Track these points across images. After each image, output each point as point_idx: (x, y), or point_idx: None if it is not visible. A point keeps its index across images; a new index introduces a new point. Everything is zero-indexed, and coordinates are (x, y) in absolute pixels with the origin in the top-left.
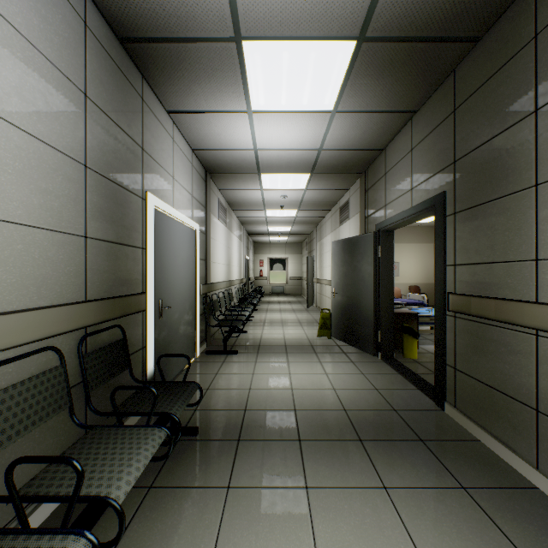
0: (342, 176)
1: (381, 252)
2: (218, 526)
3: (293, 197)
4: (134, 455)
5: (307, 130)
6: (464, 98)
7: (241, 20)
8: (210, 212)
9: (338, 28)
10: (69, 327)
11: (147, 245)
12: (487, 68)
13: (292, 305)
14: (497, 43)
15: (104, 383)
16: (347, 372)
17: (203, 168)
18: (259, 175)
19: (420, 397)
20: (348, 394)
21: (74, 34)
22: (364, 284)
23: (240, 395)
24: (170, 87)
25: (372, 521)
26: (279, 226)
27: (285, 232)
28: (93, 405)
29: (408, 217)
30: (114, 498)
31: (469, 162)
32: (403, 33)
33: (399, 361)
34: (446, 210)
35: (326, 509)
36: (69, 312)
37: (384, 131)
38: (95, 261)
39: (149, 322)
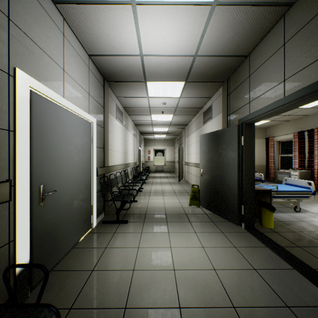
0: (208, 85)
1: (244, 141)
2: None
3: (170, 104)
4: None
5: (187, 30)
6: None
7: None
8: (107, 112)
9: None
10: None
11: (16, 127)
12: None
13: (169, 179)
14: None
15: None
16: (221, 245)
17: (101, 75)
18: (145, 83)
19: (303, 283)
20: (229, 277)
21: None
22: (228, 167)
23: (122, 280)
24: None
25: None
26: (160, 127)
27: (164, 132)
28: None
29: (278, 107)
30: None
31: None
32: None
33: (261, 232)
34: None
35: None
36: None
37: (254, 32)
38: None
39: (20, 212)
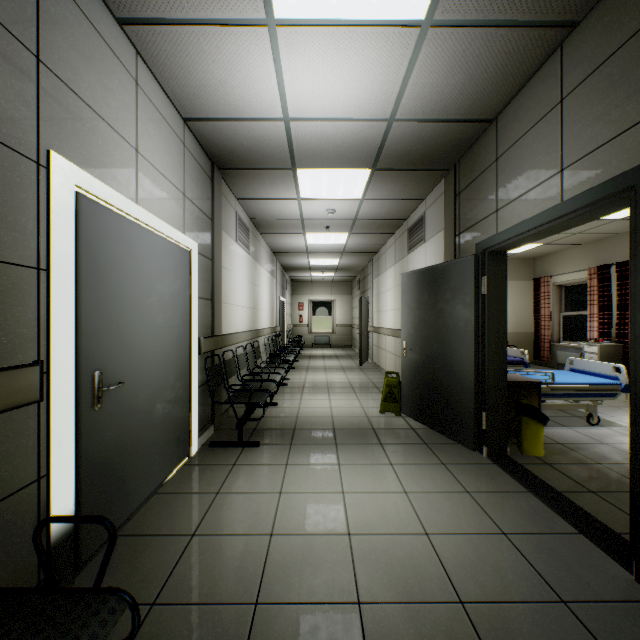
0: (418, 175)
1: (487, 286)
2: None
3: (343, 212)
4: None
5: (374, 73)
6: None
7: None
8: (220, 228)
9: None
10: None
11: (51, 262)
12: None
13: (340, 360)
14: None
15: None
16: (440, 489)
17: (207, 157)
18: (293, 172)
19: (596, 558)
20: (455, 549)
21: None
22: (457, 337)
23: (251, 553)
24: None
25: None
26: (324, 258)
27: (331, 266)
28: None
29: (551, 221)
30: None
31: None
32: None
33: (520, 463)
34: None
35: None
36: None
37: (504, 76)
38: None
39: (58, 422)
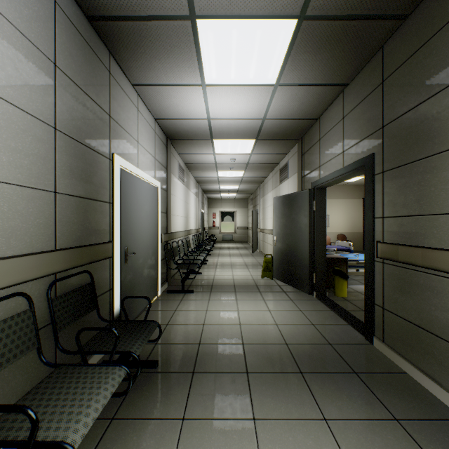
0: (282, 142)
1: (316, 206)
2: None
3: (240, 160)
4: (94, 396)
5: (253, 101)
6: (392, 71)
7: None
8: (170, 173)
9: (282, 7)
10: (38, 274)
11: (114, 200)
12: (414, 42)
13: (239, 250)
14: (424, 19)
15: (72, 323)
16: (287, 309)
17: (164, 135)
18: (211, 141)
19: (352, 332)
20: (288, 329)
21: (43, 9)
22: (301, 234)
23: (195, 330)
24: (134, 63)
25: None
26: (229, 185)
27: (234, 190)
28: (63, 343)
29: (339, 176)
30: (70, 443)
31: (397, 126)
32: (339, 12)
33: (331, 299)
34: (375, 169)
35: (272, 441)
36: (38, 261)
37: (319, 102)
38: (64, 214)
39: (115, 267)
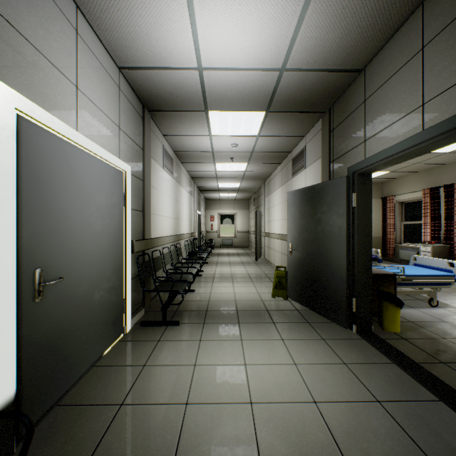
0: (301, 117)
1: (357, 200)
2: None
3: (244, 146)
4: None
5: (270, 28)
6: None
7: None
8: (149, 156)
9: None
10: None
11: None
12: None
13: (241, 257)
14: None
15: None
16: (322, 361)
17: (139, 101)
18: (206, 113)
19: None
20: (339, 416)
21: None
22: (332, 240)
23: (169, 421)
24: None
25: None
26: (229, 182)
27: (234, 188)
28: None
29: (413, 146)
30: None
31: None
32: None
33: (383, 339)
34: None
35: None
36: None
37: (374, 31)
38: None
39: None
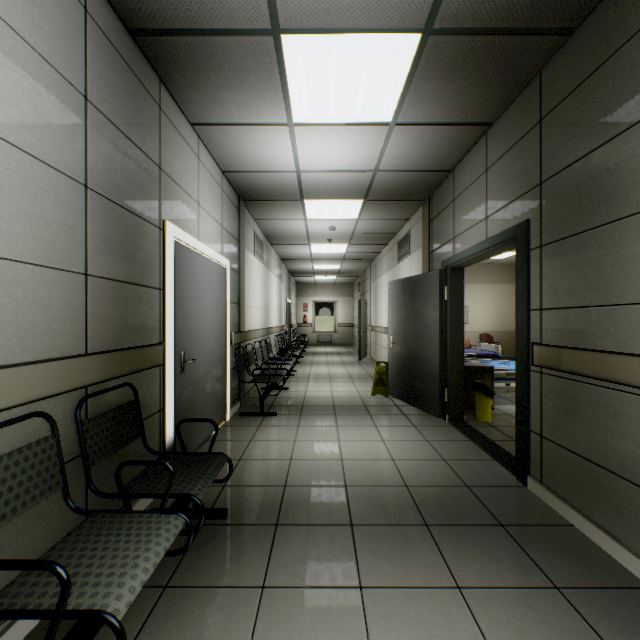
0: (401, 204)
1: (448, 294)
2: (250, 639)
3: (342, 229)
4: (142, 552)
5: (360, 147)
6: (553, 105)
7: (279, 7)
8: (243, 247)
9: (399, 17)
10: (64, 387)
11: (166, 285)
12: (583, 66)
13: (341, 356)
14: (596, 35)
15: (110, 455)
16: (408, 439)
17: (235, 193)
18: (302, 202)
19: (498, 470)
20: (409, 466)
21: (70, 21)
22: (428, 332)
23: (279, 467)
24: (194, 93)
25: (443, 633)
26: (326, 263)
27: (333, 271)
28: (96, 483)
29: (481, 251)
30: (112, 613)
31: (559, 183)
32: (479, 24)
33: (470, 425)
34: (530, 242)
35: (386, 617)
36: (64, 369)
37: (452, 148)
38: (98, 305)
39: (168, 379)
